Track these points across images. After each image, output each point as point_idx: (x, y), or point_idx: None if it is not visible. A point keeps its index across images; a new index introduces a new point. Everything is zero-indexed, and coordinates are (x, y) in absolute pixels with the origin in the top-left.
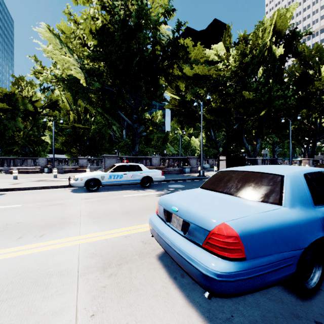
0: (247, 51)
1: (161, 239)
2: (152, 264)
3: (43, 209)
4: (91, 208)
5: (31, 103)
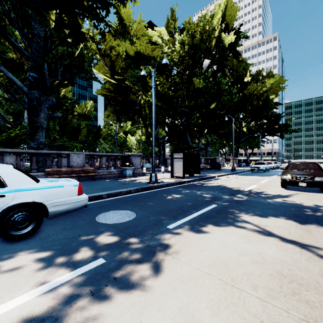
0: (196, 35)
1: None
2: None
3: None
4: None
5: None
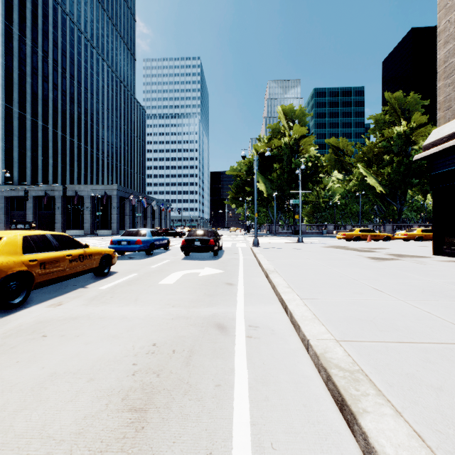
0: None
1: None
2: None
3: None
4: None
5: None
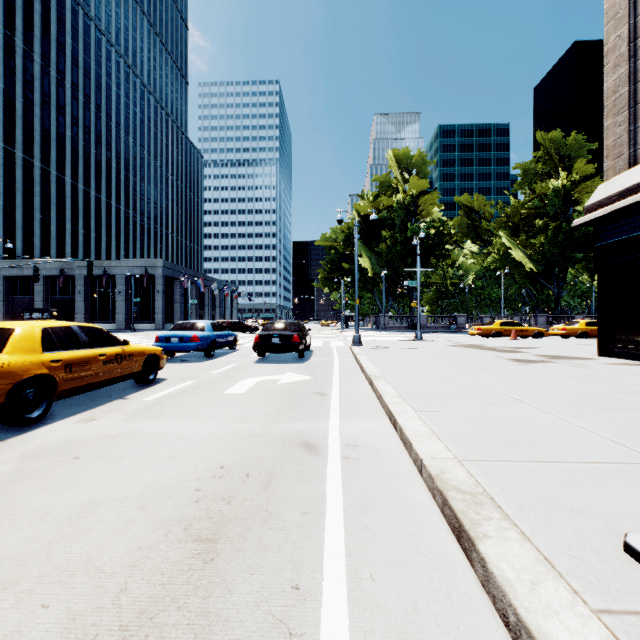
0: None
1: None
2: None
3: None
4: None
5: None
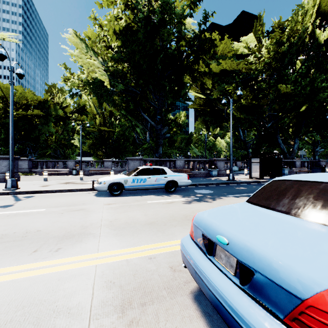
0: (283, 39)
1: (201, 281)
2: (186, 308)
3: (65, 215)
4: (113, 216)
5: (61, 108)
